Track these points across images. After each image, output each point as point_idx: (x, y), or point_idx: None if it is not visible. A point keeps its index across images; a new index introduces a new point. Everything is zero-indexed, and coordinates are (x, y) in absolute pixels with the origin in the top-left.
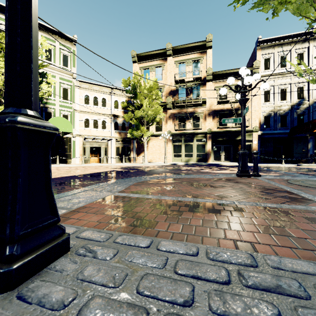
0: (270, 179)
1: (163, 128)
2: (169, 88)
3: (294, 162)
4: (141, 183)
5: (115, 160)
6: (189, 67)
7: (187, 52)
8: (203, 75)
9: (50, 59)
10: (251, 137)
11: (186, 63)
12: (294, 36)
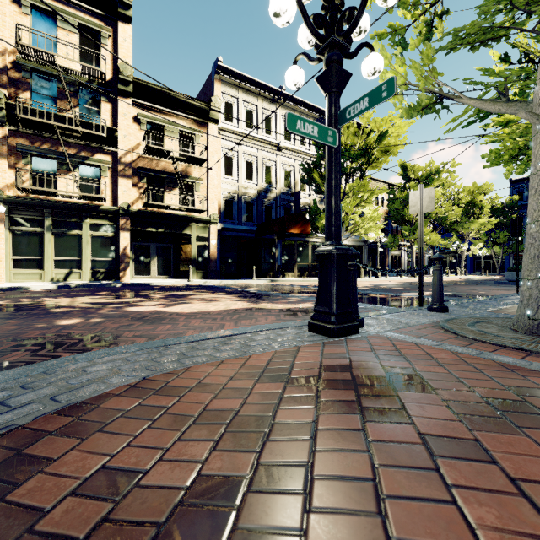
0: (410, 334)
1: None
2: None
3: (262, 277)
4: None
5: None
6: (70, 35)
7: None
8: (110, 74)
9: None
10: (207, 232)
11: (61, 21)
12: (263, 86)
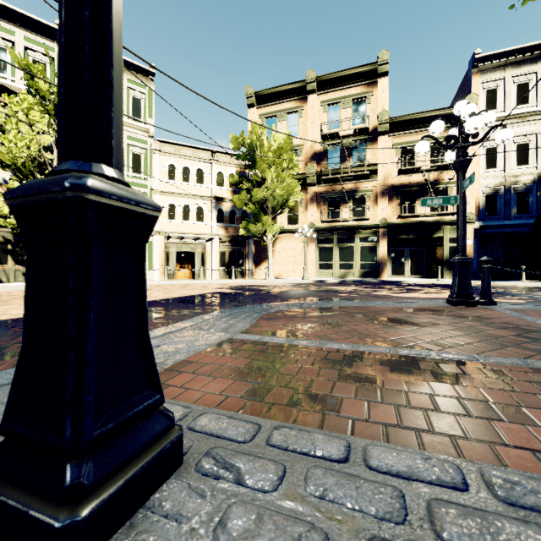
0: (518, 311)
1: (300, 218)
2: (311, 149)
3: None
4: (275, 316)
5: (219, 274)
6: (347, 111)
7: (343, 84)
8: (372, 124)
9: None
10: None
11: (342, 105)
12: None
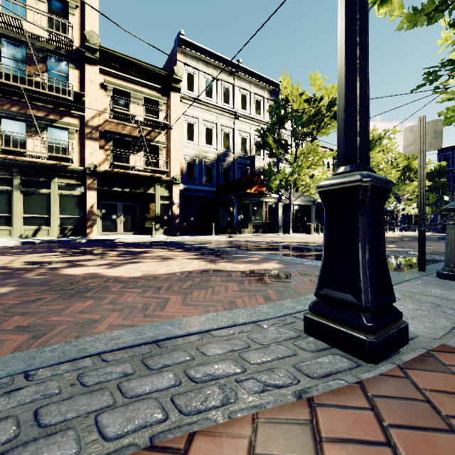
0: None
1: None
2: None
3: (220, 233)
4: None
5: None
6: (39, 4)
7: None
8: (78, 42)
9: None
10: (170, 192)
11: None
12: (221, 59)
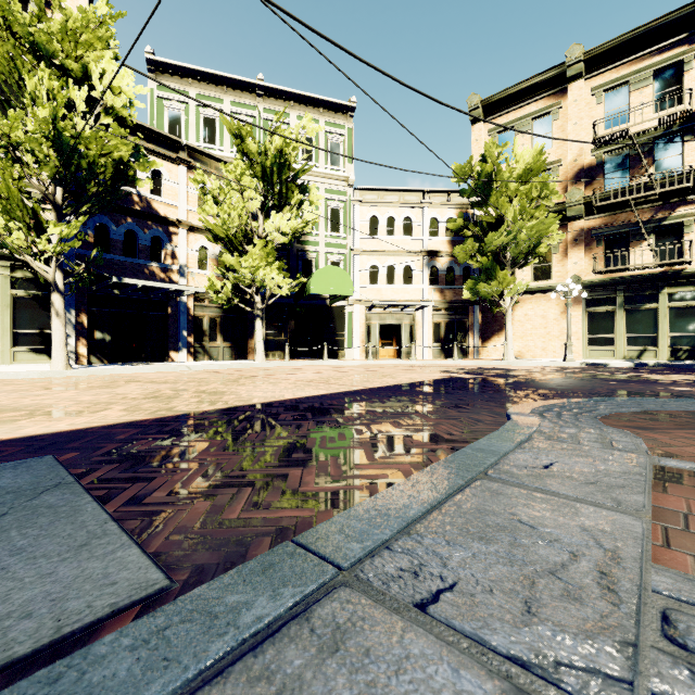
0: None
1: (554, 270)
2: (575, 164)
3: None
4: (621, 422)
5: (432, 352)
6: (643, 92)
7: (634, 51)
8: None
9: (309, 158)
10: None
11: (633, 84)
12: None
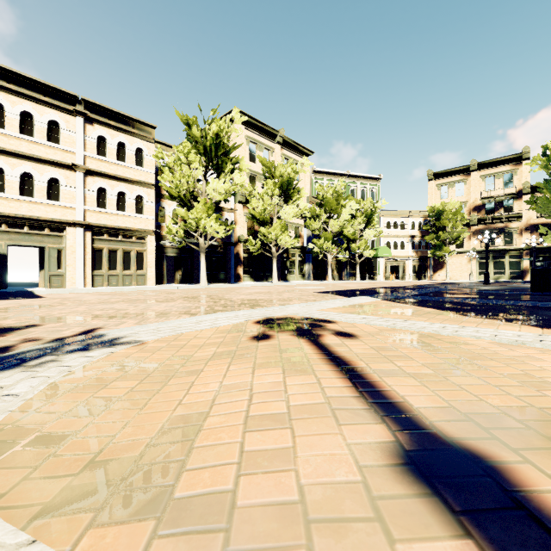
0: None
1: (465, 244)
2: (473, 204)
3: None
4: None
5: (412, 277)
6: (499, 180)
7: (496, 164)
8: (518, 187)
9: (363, 199)
10: None
11: (495, 177)
12: None
